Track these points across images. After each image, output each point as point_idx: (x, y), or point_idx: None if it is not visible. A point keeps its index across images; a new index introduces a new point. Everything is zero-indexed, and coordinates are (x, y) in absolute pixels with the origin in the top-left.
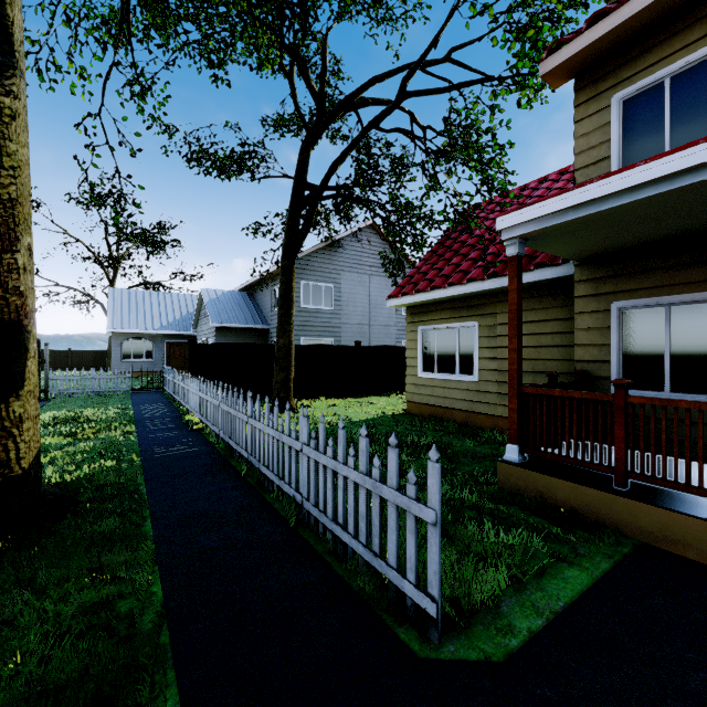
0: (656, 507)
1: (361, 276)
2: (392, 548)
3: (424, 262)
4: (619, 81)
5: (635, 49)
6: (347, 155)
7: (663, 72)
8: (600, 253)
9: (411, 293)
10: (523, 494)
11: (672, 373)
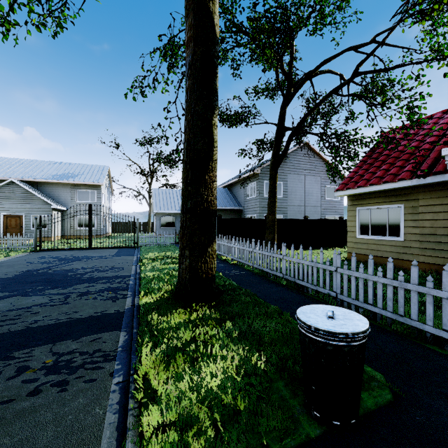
0: None
1: (299, 176)
2: (415, 311)
3: (358, 168)
4: None
5: None
6: (314, 110)
7: None
8: None
9: (354, 188)
10: None
11: None
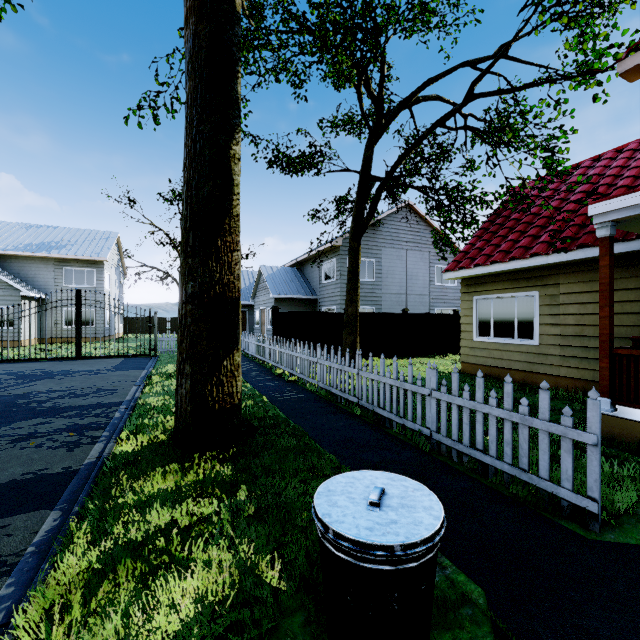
0: None
1: (399, 251)
2: (544, 465)
3: (477, 238)
4: None
5: None
6: (412, 150)
7: None
8: None
9: (469, 267)
10: (617, 439)
11: None
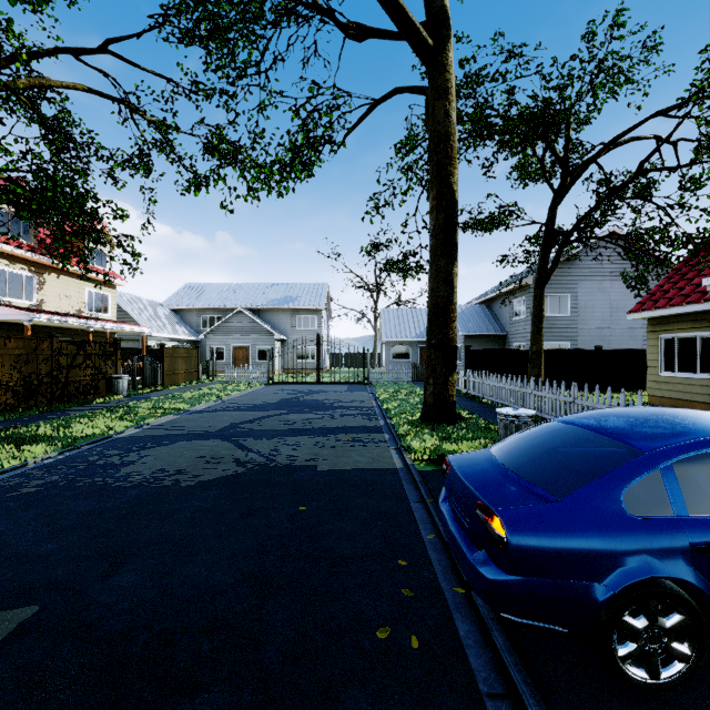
0: None
1: (600, 283)
2: None
3: (667, 280)
4: None
5: None
6: (590, 213)
7: None
8: None
9: (650, 309)
10: None
11: None
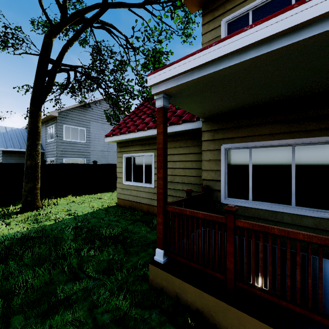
0: (259, 321)
1: (103, 125)
2: None
3: (128, 117)
4: (225, 10)
5: None
6: (73, 41)
7: (248, 6)
8: (215, 114)
9: (117, 134)
10: (165, 291)
11: (253, 189)
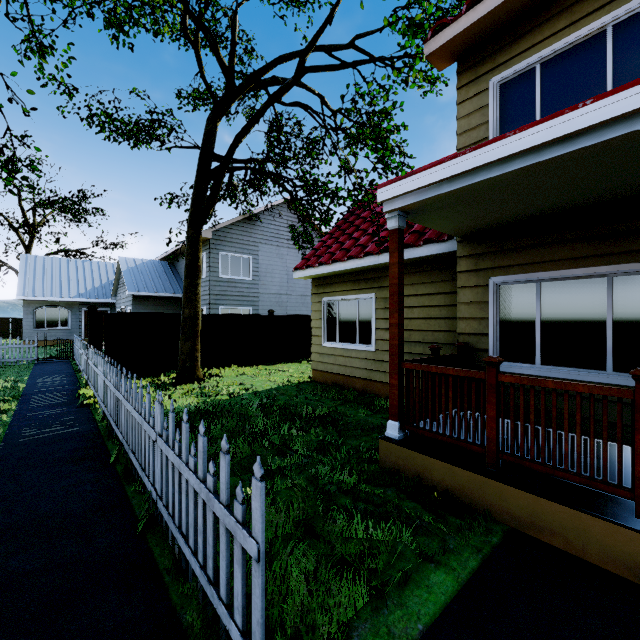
0: (525, 492)
1: (279, 249)
2: (223, 577)
3: (329, 236)
4: (496, 65)
5: (510, 35)
6: (251, 127)
7: (534, 58)
8: (479, 230)
9: (314, 265)
10: (402, 473)
11: (542, 347)
